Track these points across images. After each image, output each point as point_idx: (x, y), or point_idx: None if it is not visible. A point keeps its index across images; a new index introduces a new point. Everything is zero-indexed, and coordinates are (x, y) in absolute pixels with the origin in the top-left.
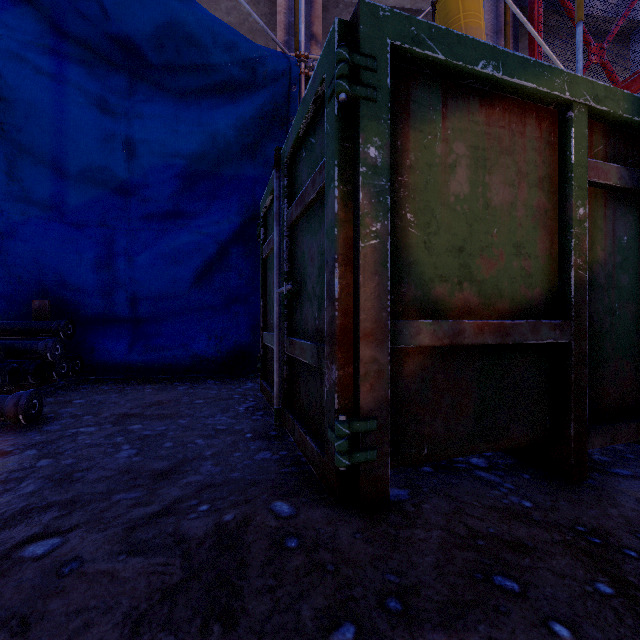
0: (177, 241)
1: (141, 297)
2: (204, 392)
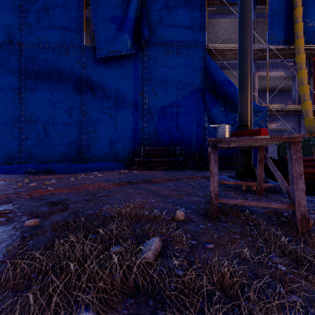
0: None
1: None
2: None
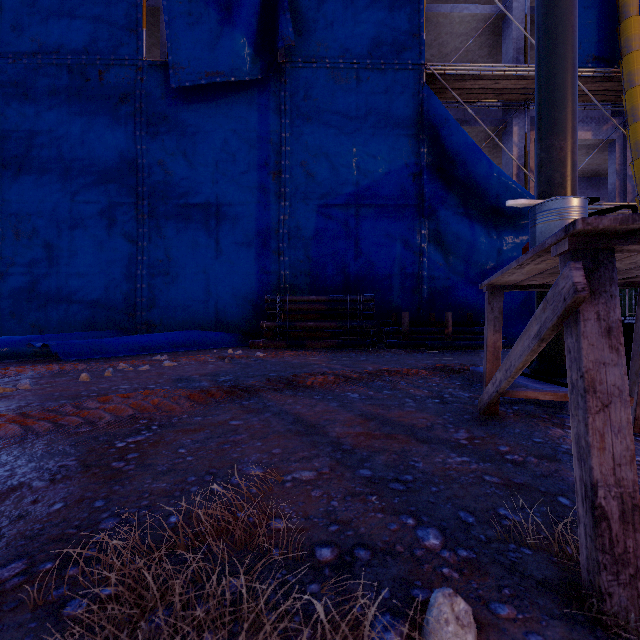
0: None
1: None
2: None
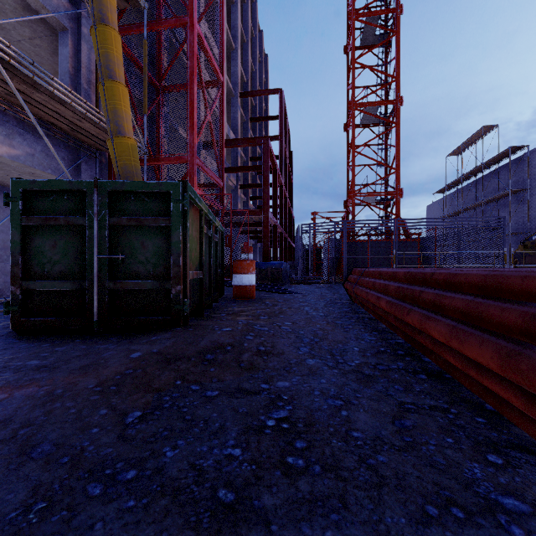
0: None
1: None
2: None
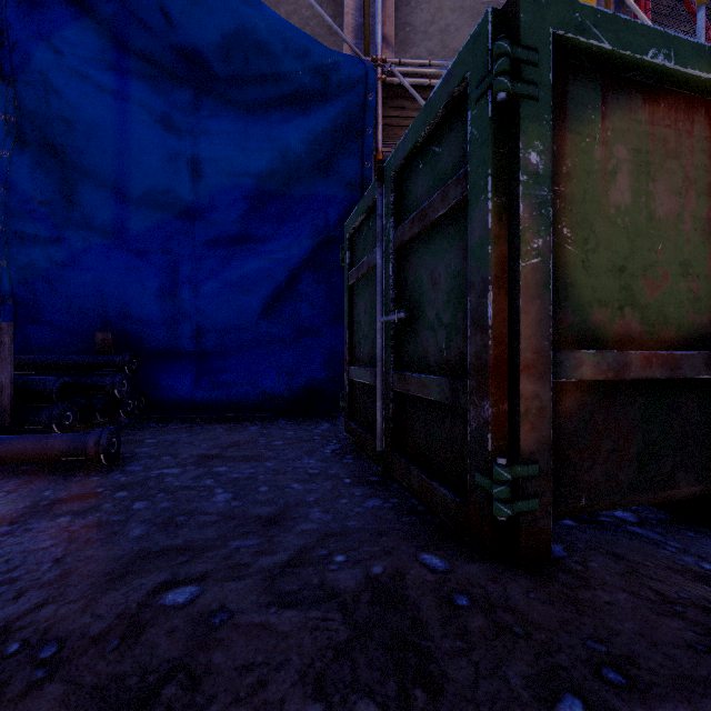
0: (244, 268)
1: (206, 329)
2: (280, 433)
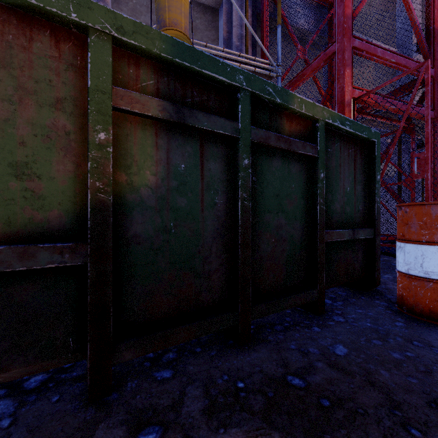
0: None
1: None
2: None
